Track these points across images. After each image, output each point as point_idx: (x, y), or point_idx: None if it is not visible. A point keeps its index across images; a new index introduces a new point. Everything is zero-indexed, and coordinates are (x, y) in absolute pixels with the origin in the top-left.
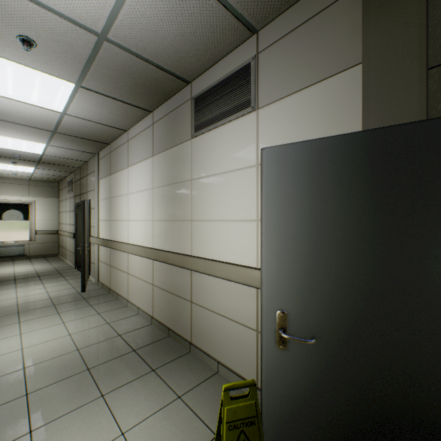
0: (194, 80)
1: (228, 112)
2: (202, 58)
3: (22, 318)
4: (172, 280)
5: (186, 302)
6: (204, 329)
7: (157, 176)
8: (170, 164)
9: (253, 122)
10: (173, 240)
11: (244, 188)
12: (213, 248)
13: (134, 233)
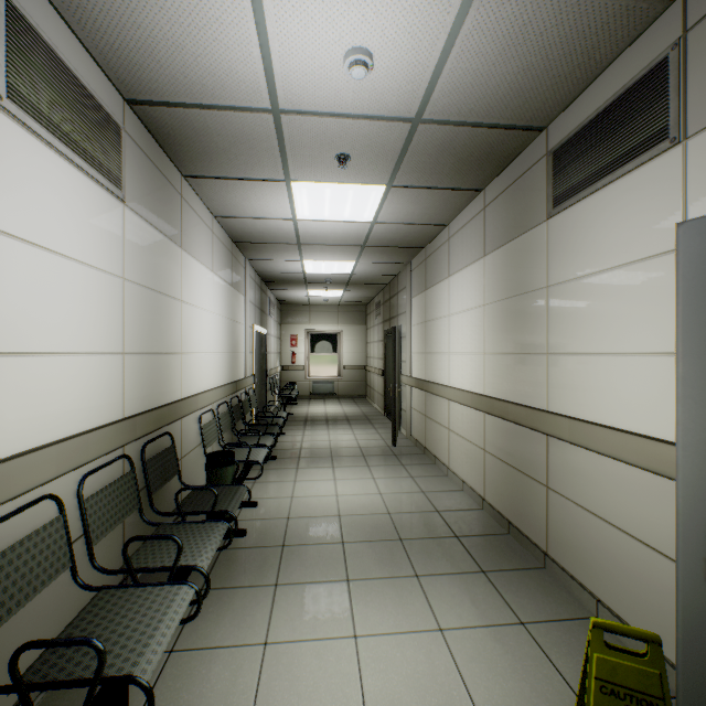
0: (552, 123)
1: (617, 161)
2: (565, 85)
3: (335, 463)
4: (514, 446)
5: (537, 485)
6: (569, 536)
7: (490, 285)
8: (511, 265)
9: (673, 168)
10: (516, 384)
11: (654, 293)
12: (587, 401)
13: (457, 371)
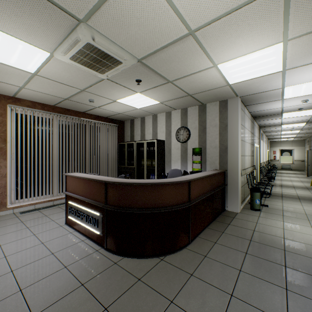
0: None
1: None
2: None
3: (289, 177)
4: None
5: None
6: None
7: None
8: None
9: None
10: None
11: None
12: None
13: None
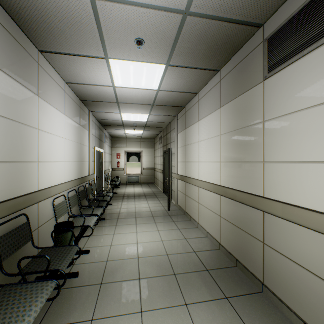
0: (267, 21)
1: (322, 32)
2: None
3: (137, 221)
4: (240, 216)
5: (256, 241)
6: (281, 276)
7: (224, 123)
8: (237, 111)
9: None
10: (241, 179)
11: None
12: (295, 192)
13: (203, 172)
